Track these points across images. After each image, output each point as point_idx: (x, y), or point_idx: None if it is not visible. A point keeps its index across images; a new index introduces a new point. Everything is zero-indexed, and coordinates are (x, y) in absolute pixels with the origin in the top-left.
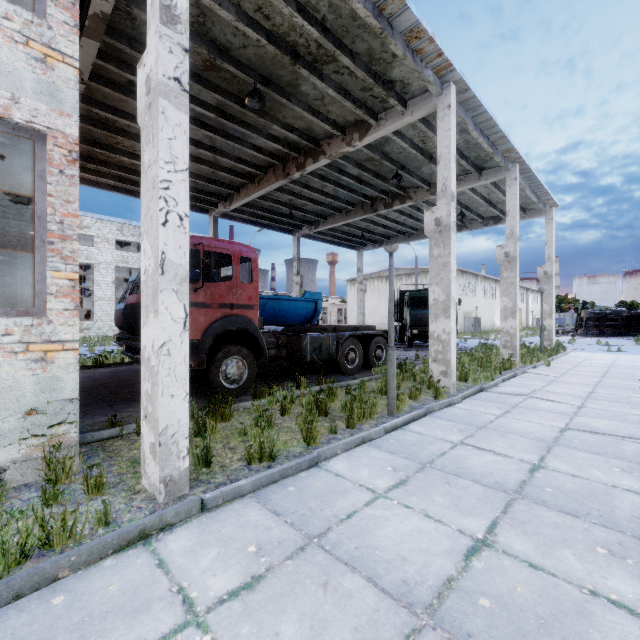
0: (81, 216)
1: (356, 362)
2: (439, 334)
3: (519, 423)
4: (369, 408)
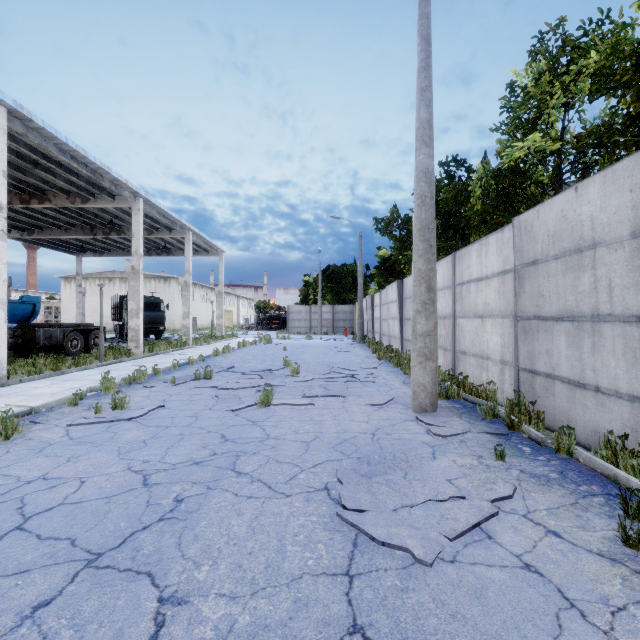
0: None
1: (79, 347)
2: (134, 327)
3: (162, 360)
4: (89, 360)
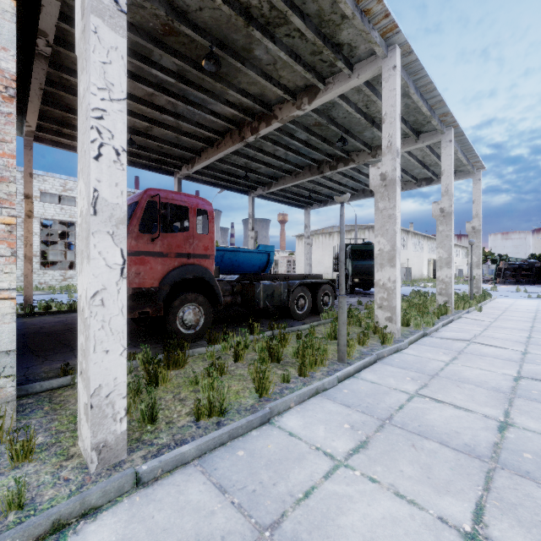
0: (65, 180)
1: (305, 308)
2: (384, 282)
3: (470, 371)
4: (321, 355)
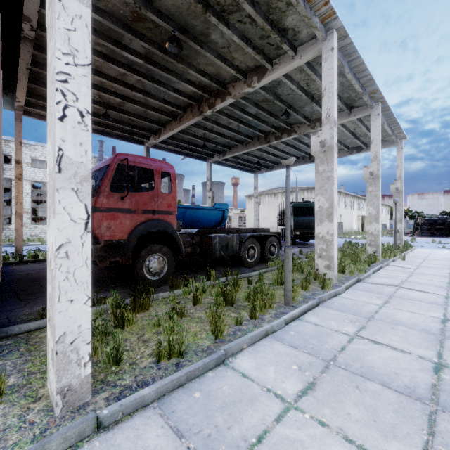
0: None
1: (255, 257)
2: (323, 235)
3: (401, 313)
4: (269, 299)
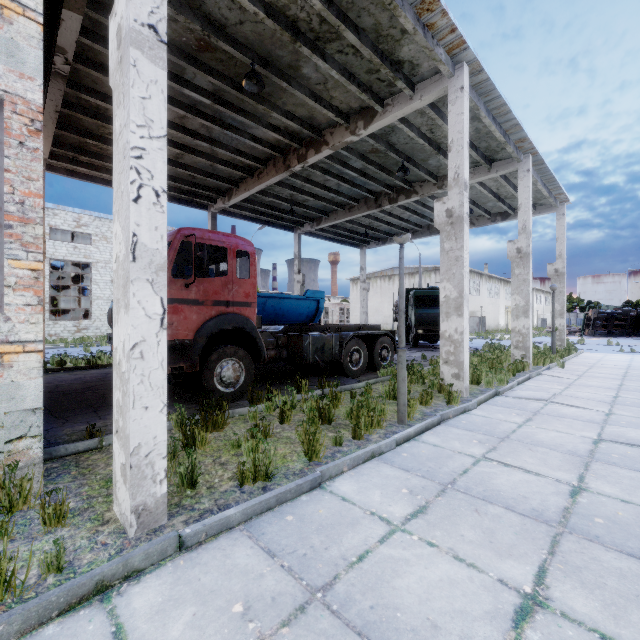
0: (79, 214)
1: (360, 363)
2: (451, 334)
3: (545, 433)
4: (377, 416)
